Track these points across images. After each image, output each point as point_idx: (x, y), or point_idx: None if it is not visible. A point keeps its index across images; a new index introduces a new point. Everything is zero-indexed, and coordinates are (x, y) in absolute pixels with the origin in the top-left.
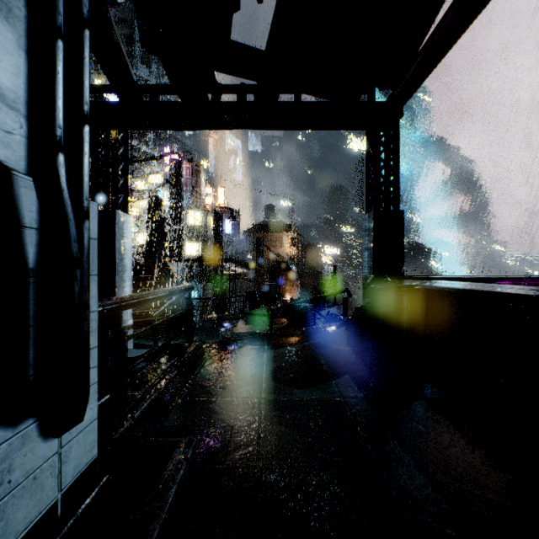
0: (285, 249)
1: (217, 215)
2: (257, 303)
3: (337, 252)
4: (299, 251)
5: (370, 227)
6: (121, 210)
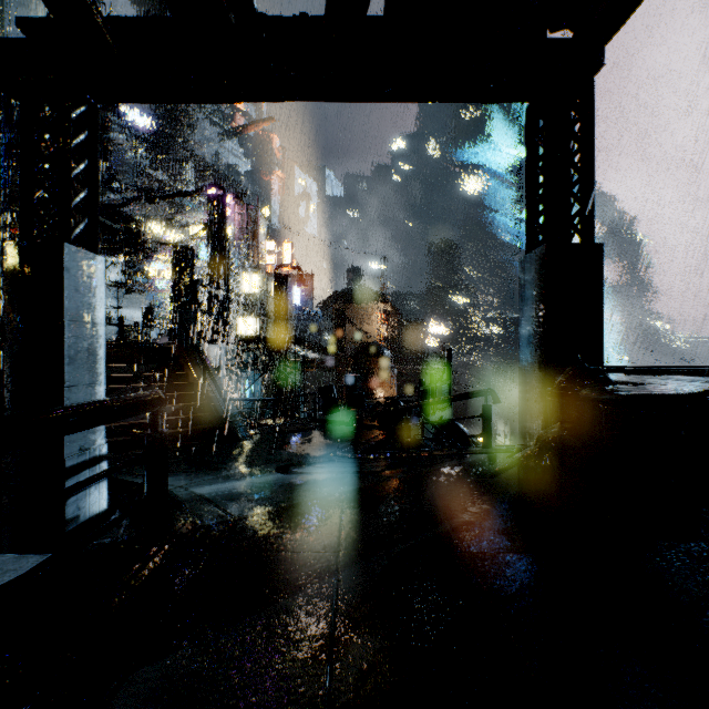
0: (375, 327)
1: (280, 277)
2: (335, 405)
3: (446, 330)
4: (394, 329)
5: (540, 277)
6: (84, 247)
